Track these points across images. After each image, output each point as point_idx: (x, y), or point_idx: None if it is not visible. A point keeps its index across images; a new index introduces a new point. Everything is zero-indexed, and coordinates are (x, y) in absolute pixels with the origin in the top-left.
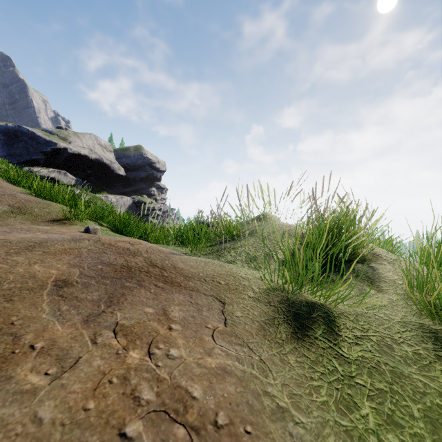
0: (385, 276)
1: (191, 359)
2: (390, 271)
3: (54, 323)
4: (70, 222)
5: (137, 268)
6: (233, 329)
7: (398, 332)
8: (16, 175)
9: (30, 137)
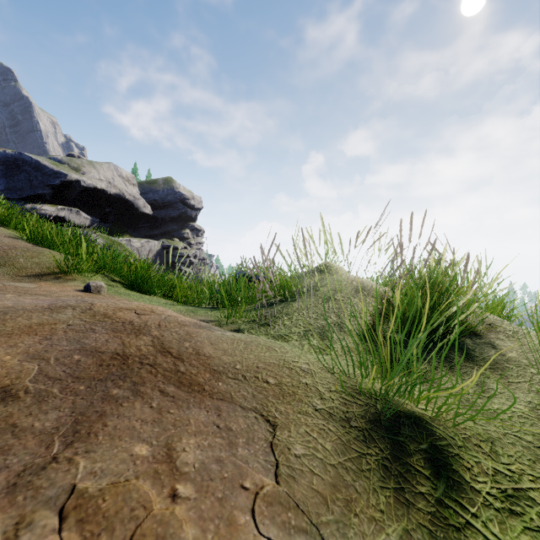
0: (507, 359)
1: None
2: (512, 350)
3: None
4: (66, 277)
5: (138, 357)
6: (291, 488)
7: None
8: (6, 213)
9: (34, 166)
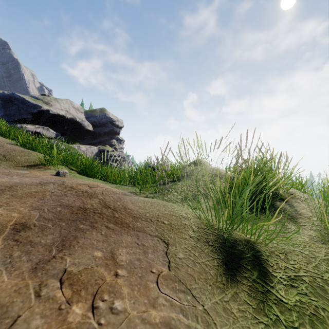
0: (300, 213)
1: (135, 313)
2: (304, 208)
3: (2, 273)
4: (45, 167)
5: (92, 209)
6: (177, 272)
7: (325, 271)
8: (7, 129)
9: (21, 101)
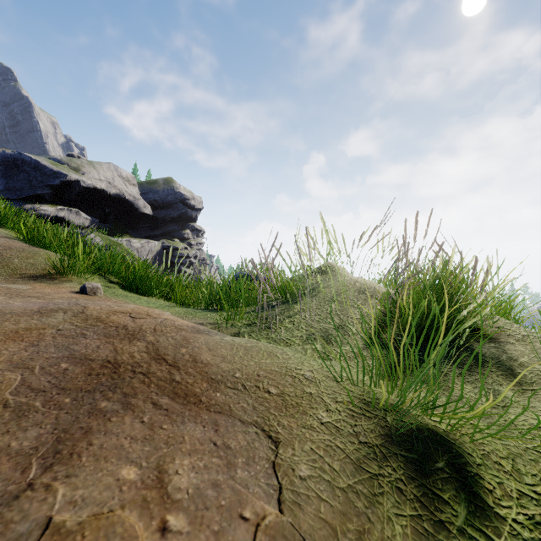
0: (519, 364)
1: None
2: (524, 354)
3: None
4: (61, 278)
5: (130, 365)
6: (296, 517)
7: None
8: (2, 213)
9: (34, 166)
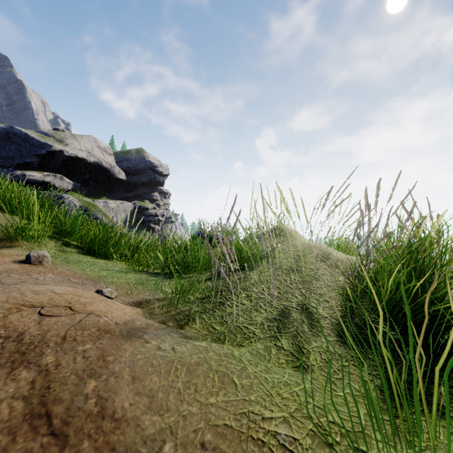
0: None
1: None
2: None
3: None
4: (11, 244)
5: None
6: None
7: None
8: None
9: (23, 138)
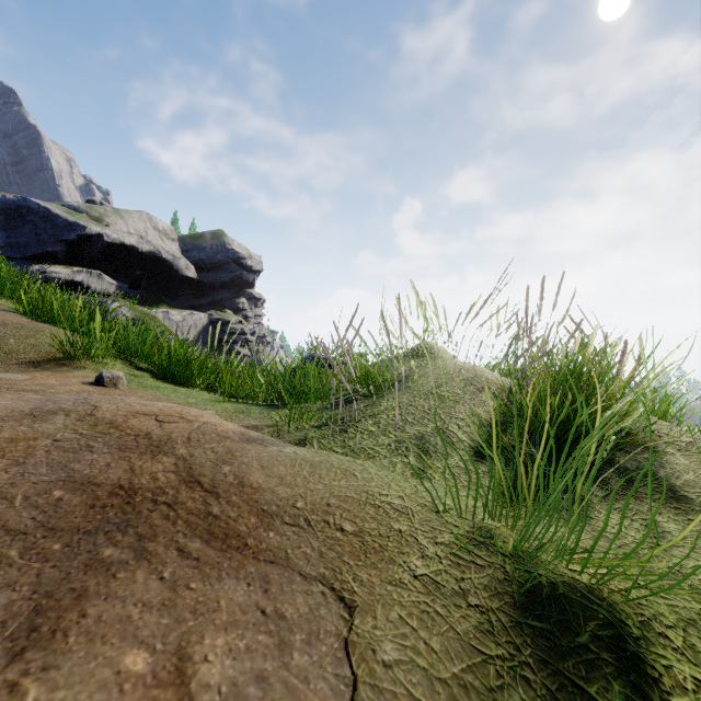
0: (683, 484)
1: None
2: (688, 469)
3: None
4: (72, 364)
5: (151, 492)
6: None
7: None
8: None
9: (43, 216)
